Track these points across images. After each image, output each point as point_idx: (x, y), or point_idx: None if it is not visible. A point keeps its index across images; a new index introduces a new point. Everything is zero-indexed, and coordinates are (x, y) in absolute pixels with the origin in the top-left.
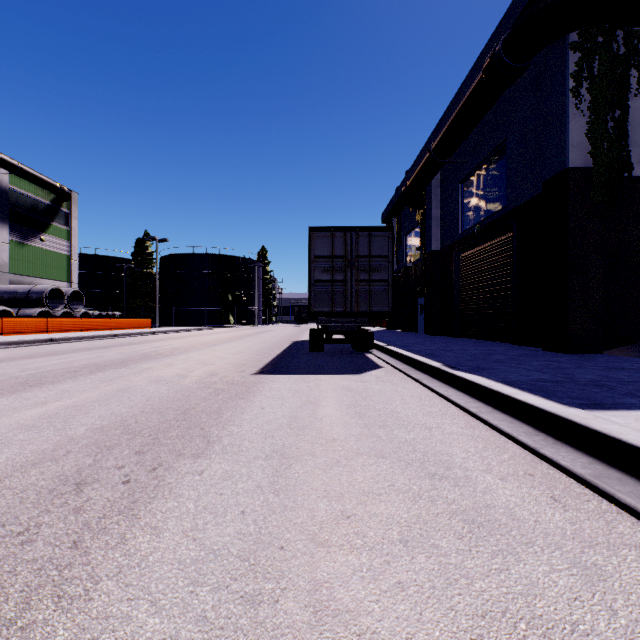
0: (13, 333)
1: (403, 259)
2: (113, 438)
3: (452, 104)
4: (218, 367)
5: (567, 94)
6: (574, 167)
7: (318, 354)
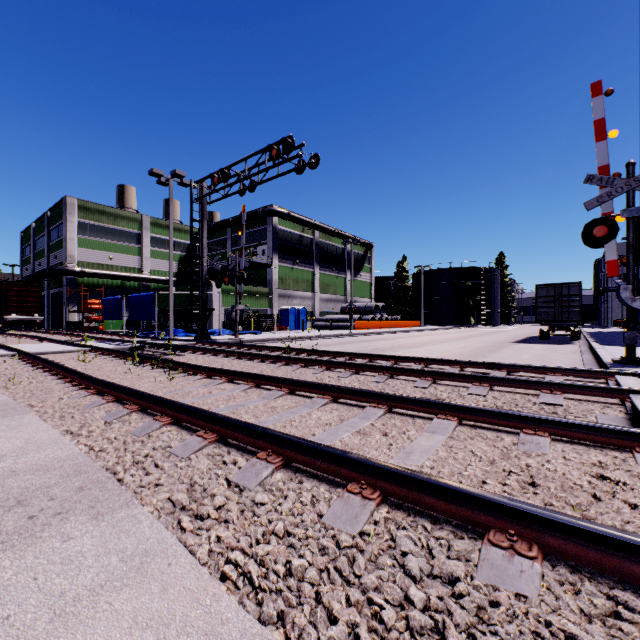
0: (371, 328)
1: None
2: (485, 346)
3: None
4: (494, 341)
5: None
6: None
7: (543, 340)
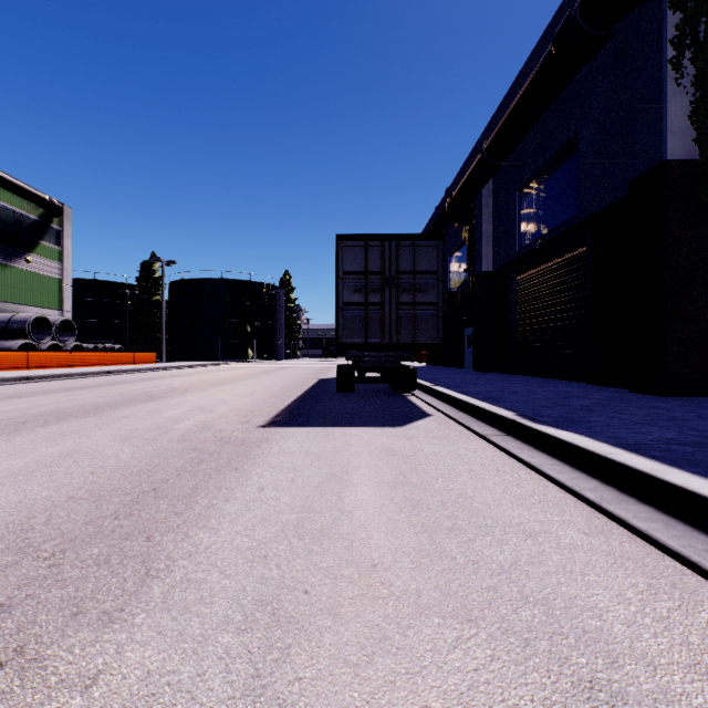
0: None
1: (446, 284)
2: None
3: (509, 94)
4: (217, 415)
5: (665, 66)
6: (674, 159)
7: (348, 396)
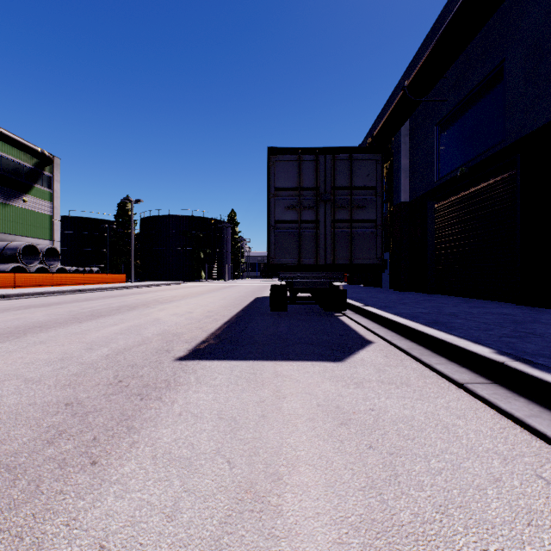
0: None
1: None
2: None
3: (431, 33)
4: (139, 340)
5: None
6: None
7: (280, 316)
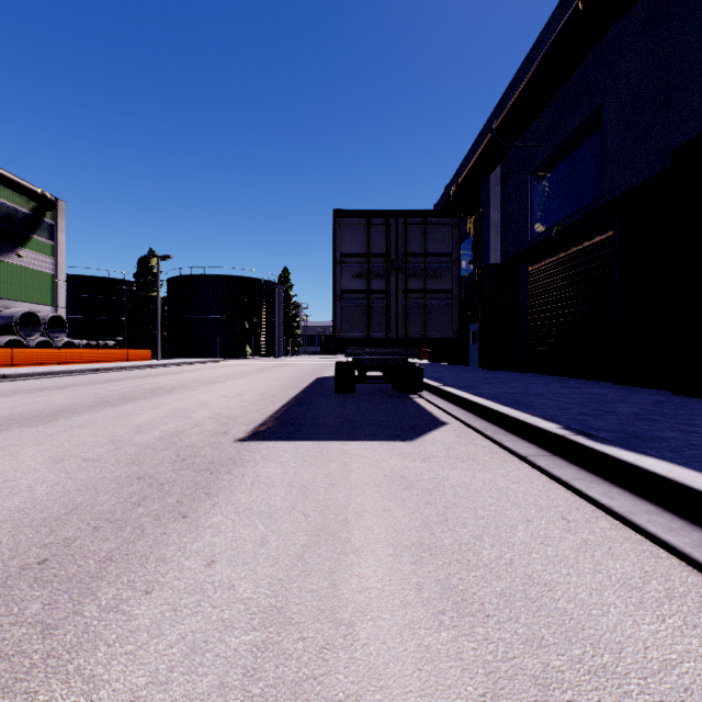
0: None
1: None
2: None
3: (523, 68)
4: (191, 423)
5: None
6: None
7: (347, 398)
